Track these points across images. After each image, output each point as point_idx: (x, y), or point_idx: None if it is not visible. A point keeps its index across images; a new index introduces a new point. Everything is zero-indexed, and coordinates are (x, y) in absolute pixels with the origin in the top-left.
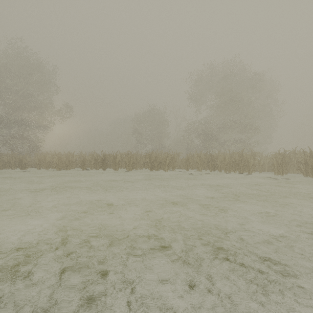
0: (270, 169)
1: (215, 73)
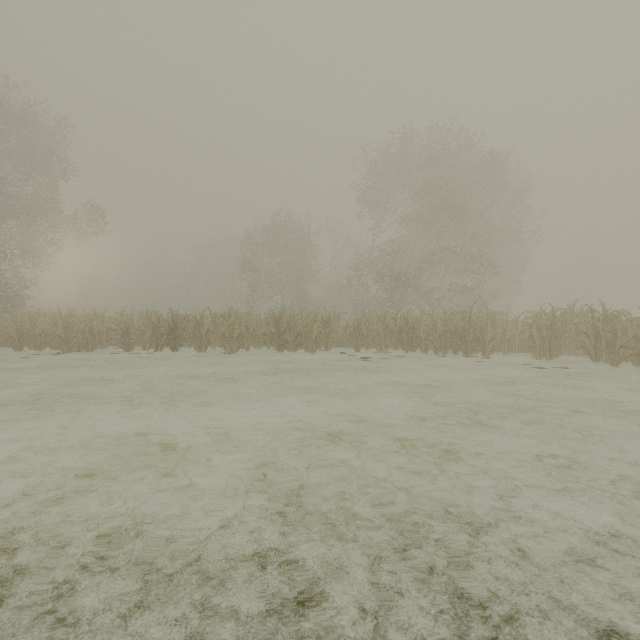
0: (524, 347)
1: (412, 149)
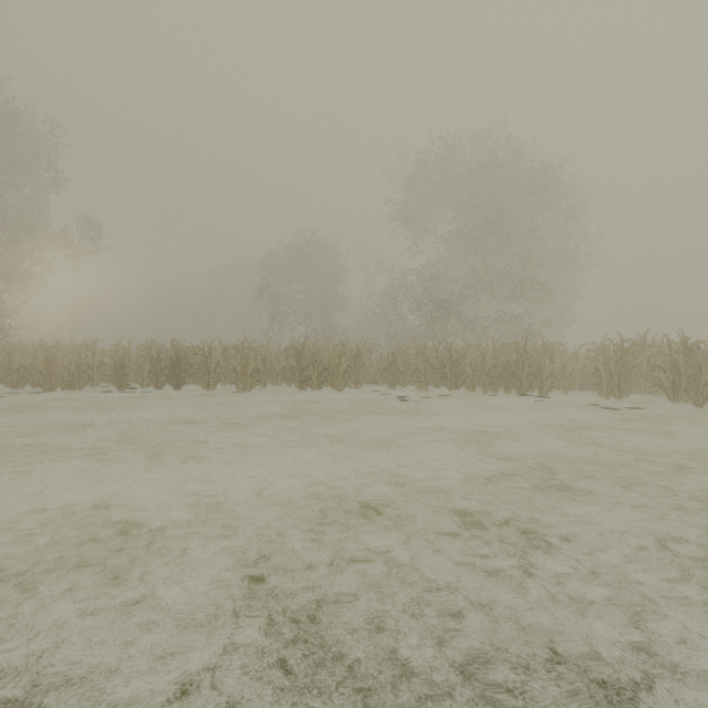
0: (586, 383)
1: (454, 159)
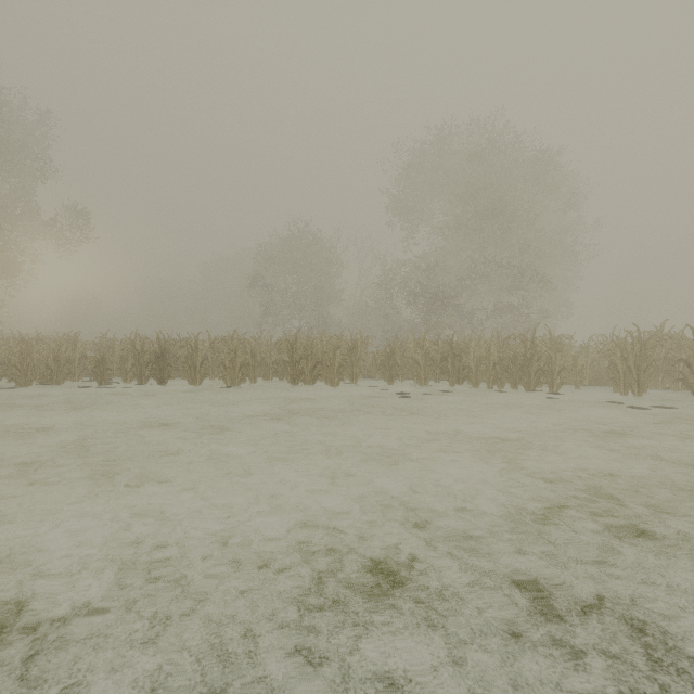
0: (596, 378)
1: (451, 147)
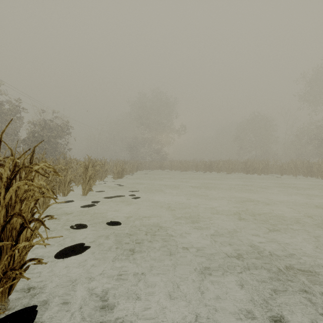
0: None
1: None
